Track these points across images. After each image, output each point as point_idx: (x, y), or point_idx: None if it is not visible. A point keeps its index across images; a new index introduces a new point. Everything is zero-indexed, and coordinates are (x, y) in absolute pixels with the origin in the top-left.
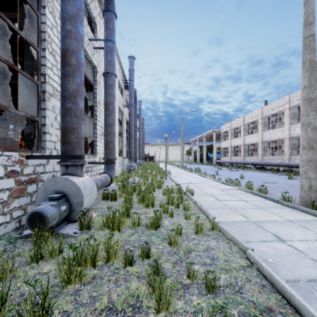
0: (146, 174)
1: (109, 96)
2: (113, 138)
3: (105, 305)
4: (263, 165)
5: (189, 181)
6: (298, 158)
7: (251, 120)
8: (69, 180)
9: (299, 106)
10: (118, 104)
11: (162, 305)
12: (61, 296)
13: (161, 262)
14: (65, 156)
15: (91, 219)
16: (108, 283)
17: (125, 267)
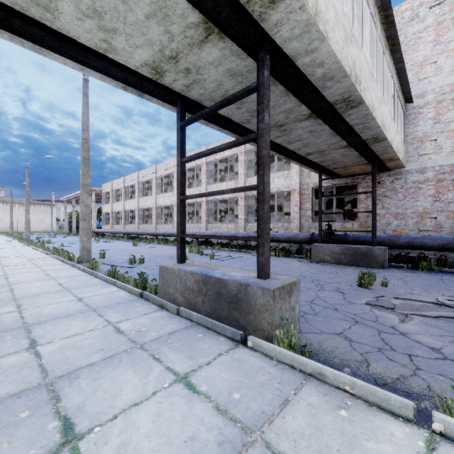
0: None
1: None
2: None
3: None
4: (133, 234)
5: None
6: (161, 227)
7: (131, 183)
8: None
9: (167, 177)
10: None
11: None
12: None
13: None
14: None
15: None
16: None
17: None
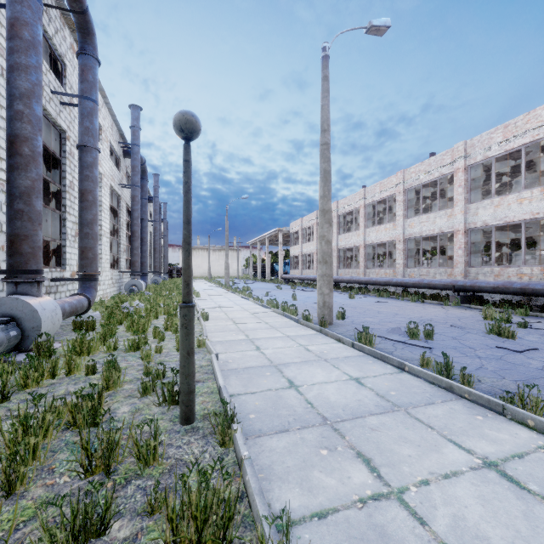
0: (156, 297)
1: (87, 180)
2: (93, 243)
3: (62, 393)
4: (334, 281)
5: (219, 305)
6: (373, 272)
7: None
8: (21, 300)
9: (377, 204)
10: (109, 183)
11: (112, 385)
12: (18, 395)
13: (127, 371)
14: (14, 271)
15: (52, 344)
16: (67, 385)
17: (87, 375)
